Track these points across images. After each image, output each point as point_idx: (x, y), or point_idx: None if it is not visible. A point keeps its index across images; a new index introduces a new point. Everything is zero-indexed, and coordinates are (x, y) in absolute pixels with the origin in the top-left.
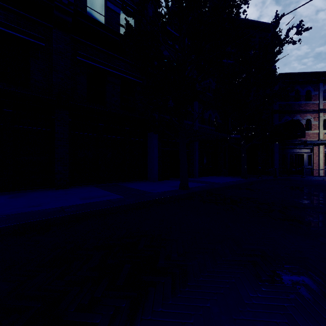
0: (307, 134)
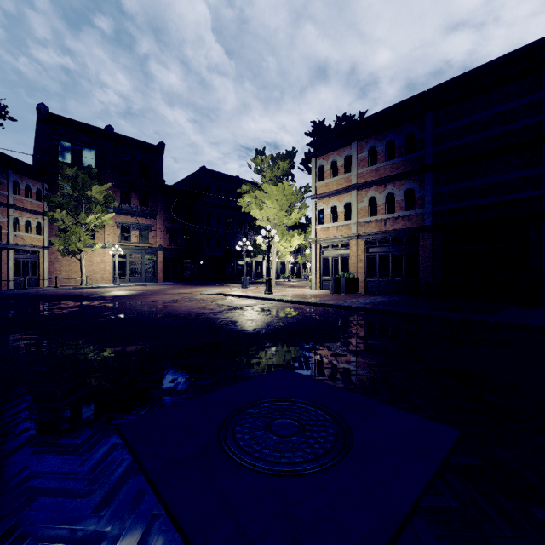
0: None
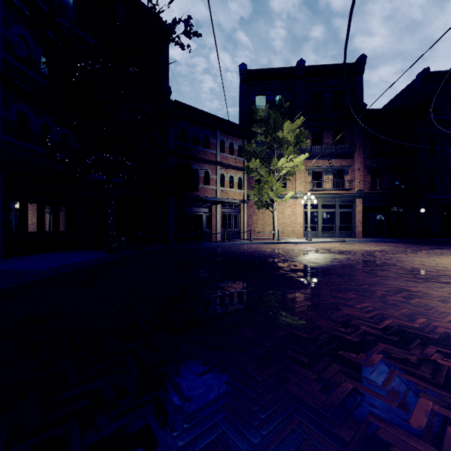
0: (206, 189)
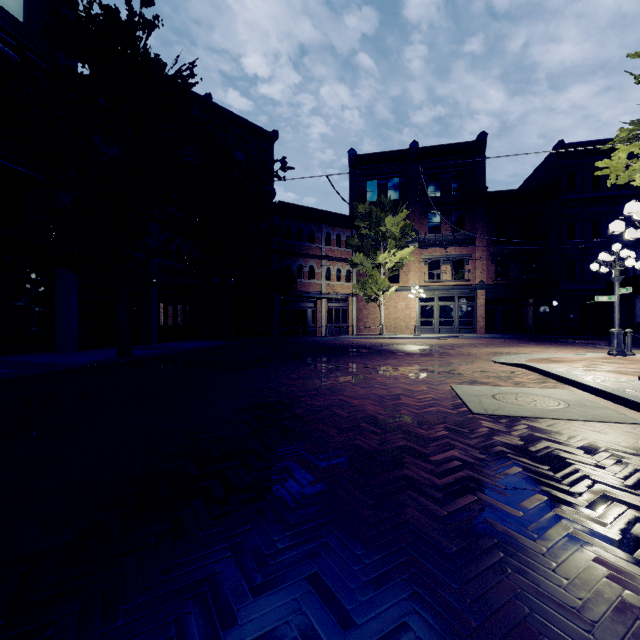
0: (310, 284)
